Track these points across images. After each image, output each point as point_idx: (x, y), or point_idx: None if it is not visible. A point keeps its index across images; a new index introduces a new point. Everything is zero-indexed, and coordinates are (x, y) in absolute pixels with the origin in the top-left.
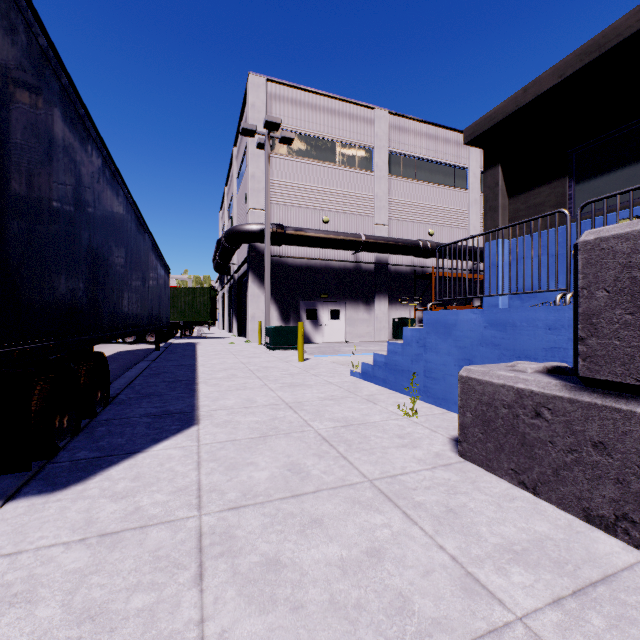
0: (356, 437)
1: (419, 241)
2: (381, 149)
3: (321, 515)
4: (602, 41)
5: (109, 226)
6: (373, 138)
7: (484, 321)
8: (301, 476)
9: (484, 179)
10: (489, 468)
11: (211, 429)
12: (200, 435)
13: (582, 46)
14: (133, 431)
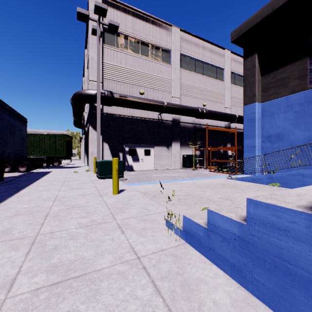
0: None
1: (198, 108)
2: (176, 51)
3: None
4: None
5: None
6: (171, 44)
7: None
8: None
9: (244, 64)
10: None
11: None
12: None
13: None
14: None
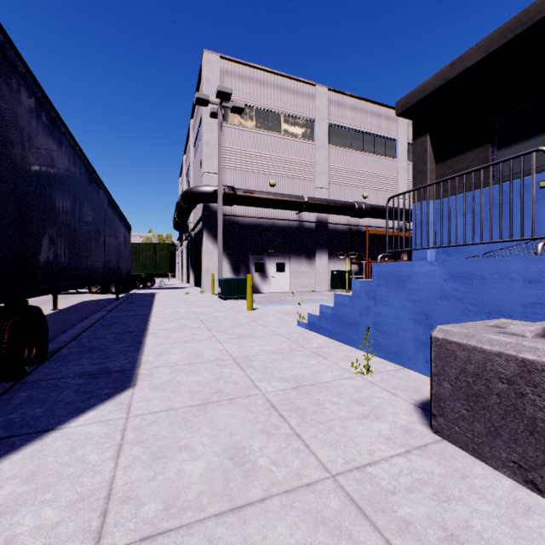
0: (309, 403)
1: (355, 203)
2: (321, 121)
3: None
4: (524, 18)
5: (47, 174)
6: (314, 111)
7: (444, 273)
8: (245, 469)
9: (414, 147)
10: (477, 454)
11: (147, 393)
12: (132, 402)
13: (505, 24)
14: (58, 397)
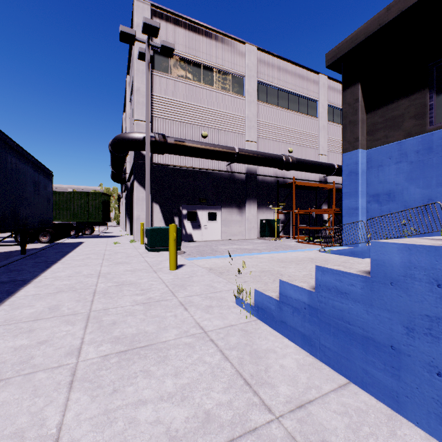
0: None
1: (282, 155)
2: (251, 78)
3: None
4: None
5: None
6: (244, 68)
7: None
8: None
9: (344, 97)
10: None
11: None
12: None
13: None
14: None
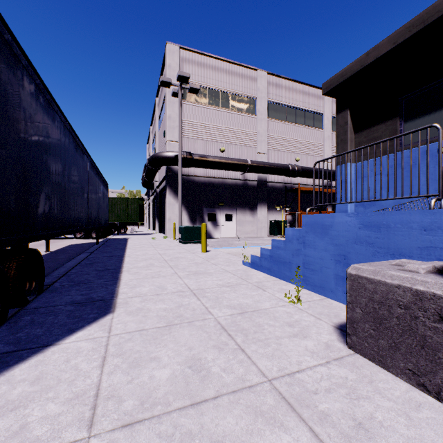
0: (251, 325)
1: (289, 165)
2: (262, 99)
3: (222, 435)
4: (426, 16)
5: (44, 144)
6: (256, 91)
7: (358, 223)
8: (201, 375)
9: (337, 120)
10: (382, 364)
11: (124, 317)
12: (112, 324)
13: (410, 21)
14: (54, 320)
